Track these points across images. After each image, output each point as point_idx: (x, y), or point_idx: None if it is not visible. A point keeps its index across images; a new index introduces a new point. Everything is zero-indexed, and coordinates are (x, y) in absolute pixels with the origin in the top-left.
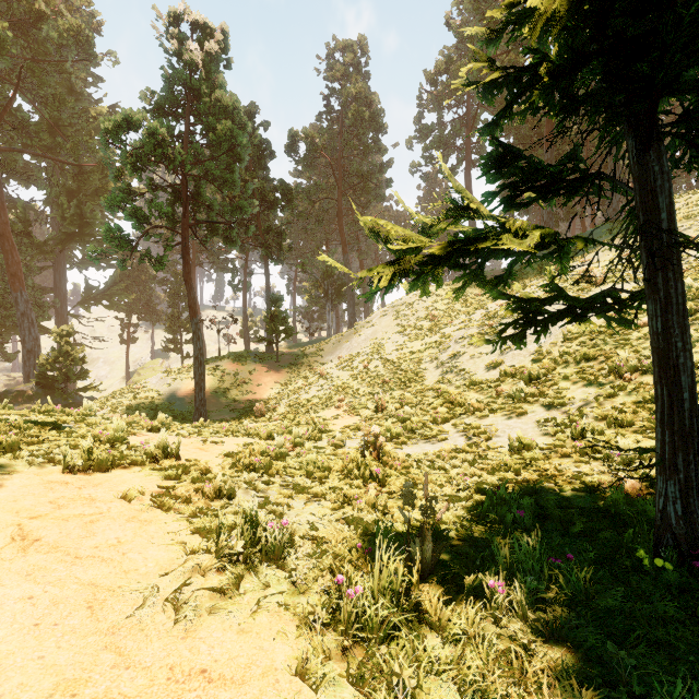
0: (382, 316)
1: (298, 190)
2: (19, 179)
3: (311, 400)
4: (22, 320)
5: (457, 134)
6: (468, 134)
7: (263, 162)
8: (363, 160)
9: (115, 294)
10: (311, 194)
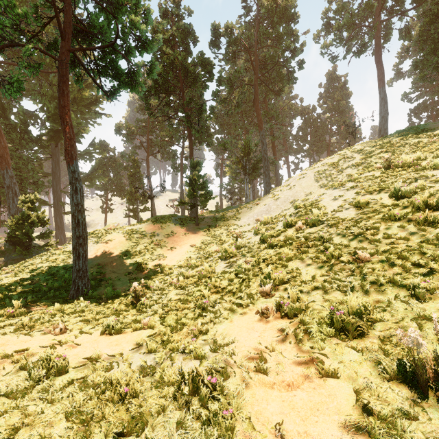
0: (301, 178)
1: (220, 79)
2: (28, 96)
3: (216, 280)
4: (7, 191)
5: (369, 10)
6: (377, 13)
7: (188, 48)
8: (276, 47)
9: (95, 177)
10: (231, 82)
